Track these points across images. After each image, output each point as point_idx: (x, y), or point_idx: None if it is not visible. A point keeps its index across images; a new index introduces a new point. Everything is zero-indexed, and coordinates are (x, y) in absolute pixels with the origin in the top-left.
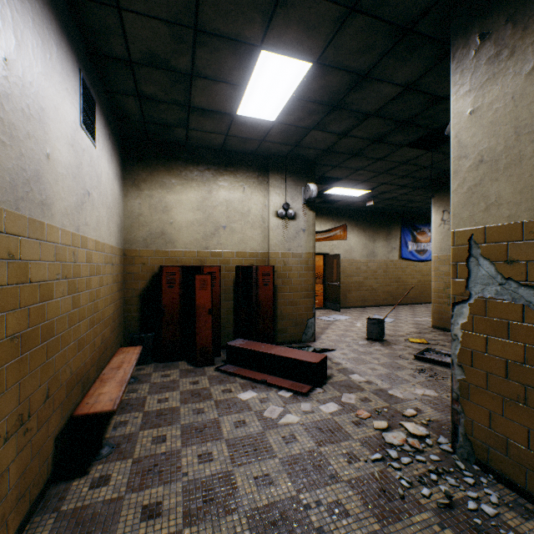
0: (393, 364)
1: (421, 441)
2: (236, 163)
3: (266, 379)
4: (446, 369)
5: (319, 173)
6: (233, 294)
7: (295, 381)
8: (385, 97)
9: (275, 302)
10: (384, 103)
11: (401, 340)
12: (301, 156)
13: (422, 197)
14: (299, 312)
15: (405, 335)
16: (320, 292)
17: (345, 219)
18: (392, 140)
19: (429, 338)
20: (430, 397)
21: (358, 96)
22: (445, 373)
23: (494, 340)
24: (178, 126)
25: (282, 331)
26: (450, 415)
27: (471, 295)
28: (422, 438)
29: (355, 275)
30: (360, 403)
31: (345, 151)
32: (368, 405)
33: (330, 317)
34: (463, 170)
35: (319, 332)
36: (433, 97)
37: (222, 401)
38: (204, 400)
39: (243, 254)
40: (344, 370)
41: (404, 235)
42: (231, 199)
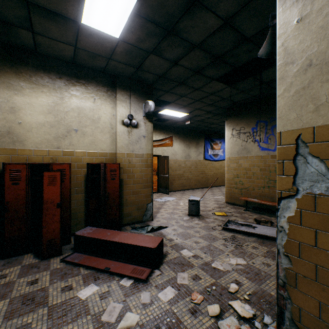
0: (209, 235)
1: (251, 325)
2: (87, 77)
3: (110, 266)
4: (244, 236)
5: (156, 97)
6: (84, 187)
7: (136, 265)
8: (209, 29)
9: (122, 192)
10: (207, 35)
11: (210, 214)
12: (142, 79)
13: (218, 121)
14: (140, 199)
15: (211, 209)
16: (155, 180)
17: (172, 132)
18: (208, 73)
19: (226, 211)
20: (242, 266)
21: (189, 23)
22: (245, 240)
23: (325, 235)
24: (22, 26)
25: (127, 215)
26: (276, 300)
27: (299, 191)
28: (250, 320)
29: (178, 170)
30: (193, 282)
31: (174, 78)
32: (199, 284)
33: (163, 199)
34: (290, 75)
35: (156, 211)
36: (241, 36)
37: (57, 306)
38: (37, 308)
39: (94, 153)
40: (176, 246)
41: (206, 145)
42: (83, 107)
